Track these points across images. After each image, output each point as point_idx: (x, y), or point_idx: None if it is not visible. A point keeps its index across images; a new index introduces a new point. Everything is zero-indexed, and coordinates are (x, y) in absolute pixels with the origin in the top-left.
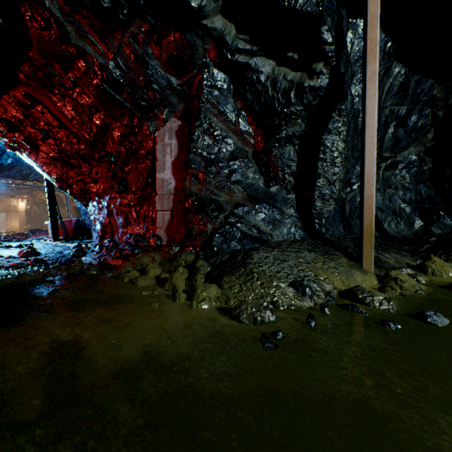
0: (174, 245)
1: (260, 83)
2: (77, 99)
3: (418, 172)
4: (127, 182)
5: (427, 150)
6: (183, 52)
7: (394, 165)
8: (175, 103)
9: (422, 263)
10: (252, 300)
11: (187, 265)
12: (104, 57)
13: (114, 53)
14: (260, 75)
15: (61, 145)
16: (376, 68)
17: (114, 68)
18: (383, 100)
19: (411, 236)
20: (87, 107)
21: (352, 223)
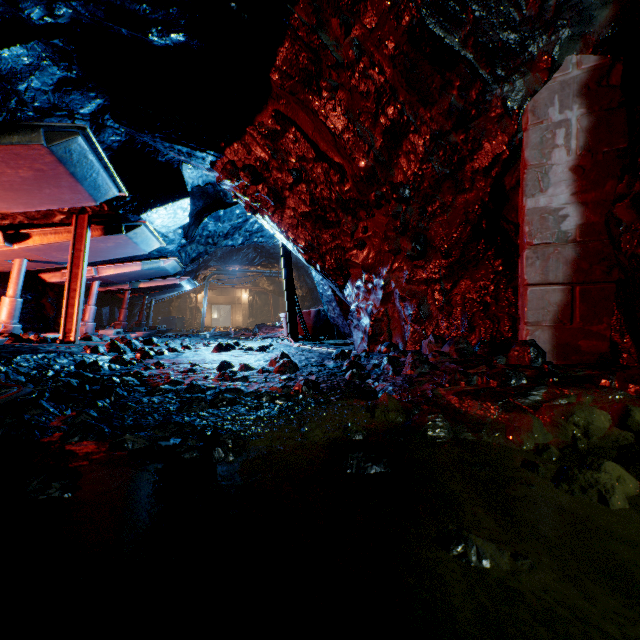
0: None
1: None
2: (357, 84)
3: None
4: (426, 237)
5: None
6: None
7: None
8: (593, 7)
9: None
10: None
11: None
12: None
13: None
14: None
15: (315, 190)
16: None
17: None
18: None
19: None
20: (374, 96)
21: None
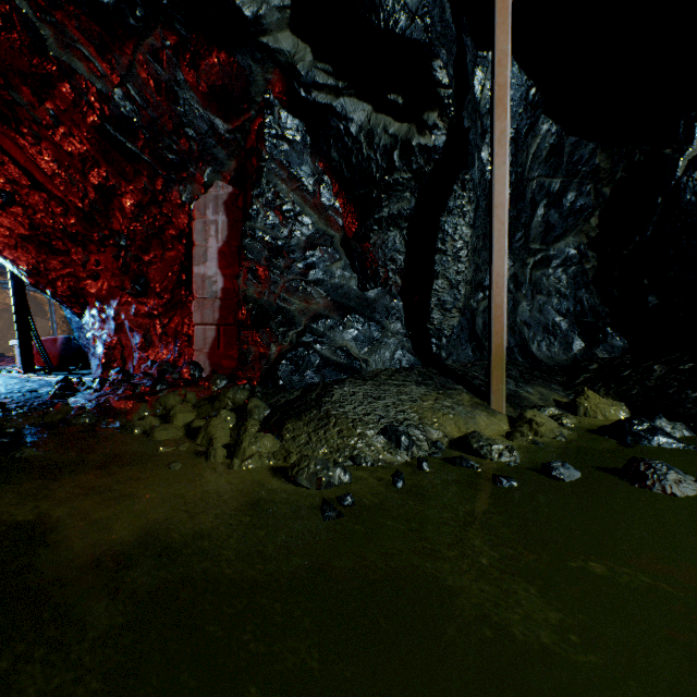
0: (218, 377)
1: (351, 136)
2: (61, 144)
3: (578, 272)
4: (147, 279)
5: (591, 242)
6: (234, 82)
7: (546, 262)
8: (223, 159)
9: (573, 400)
10: (323, 455)
11: (236, 407)
12: (105, 81)
13: (121, 76)
14: (350, 125)
15: (36, 216)
16: (506, 125)
17: (123, 100)
18: (529, 169)
19: (568, 363)
20: (79, 158)
21: (486, 344)
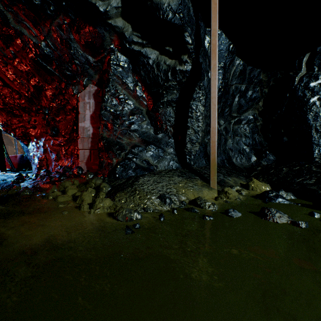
0: (89, 173)
1: (149, 65)
2: (17, 66)
3: (254, 126)
4: (58, 128)
5: (259, 113)
6: (96, 40)
7: (239, 121)
8: (92, 74)
9: (247, 183)
10: (131, 207)
11: (96, 186)
12: (37, 38)
13: (44, 36)
14: (149, 60)
15: (6, 99)
16: (216, 62)
17: (45, 47)
18: (230, 80)
19: (249, 167)
20: (25, 73)
21: None
